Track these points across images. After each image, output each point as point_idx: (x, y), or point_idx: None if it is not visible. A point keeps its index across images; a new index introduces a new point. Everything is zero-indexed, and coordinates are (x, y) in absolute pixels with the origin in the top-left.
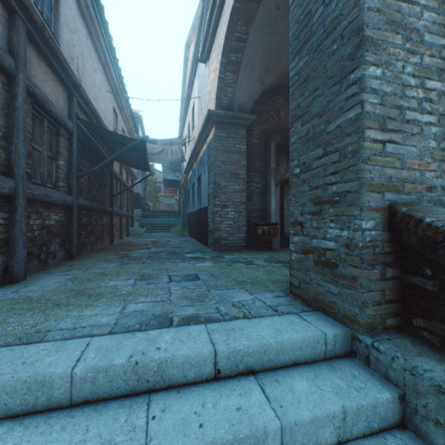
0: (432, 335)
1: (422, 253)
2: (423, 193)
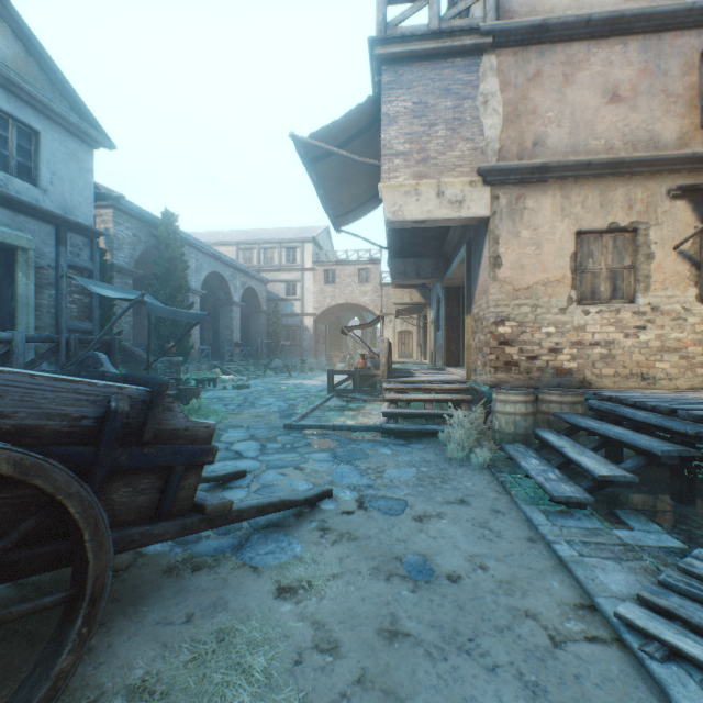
0: (127, 367)
1: (125, 352)
2: (127, 341)
